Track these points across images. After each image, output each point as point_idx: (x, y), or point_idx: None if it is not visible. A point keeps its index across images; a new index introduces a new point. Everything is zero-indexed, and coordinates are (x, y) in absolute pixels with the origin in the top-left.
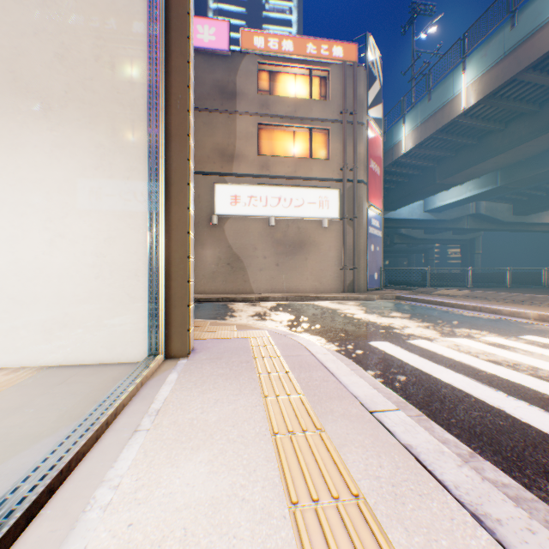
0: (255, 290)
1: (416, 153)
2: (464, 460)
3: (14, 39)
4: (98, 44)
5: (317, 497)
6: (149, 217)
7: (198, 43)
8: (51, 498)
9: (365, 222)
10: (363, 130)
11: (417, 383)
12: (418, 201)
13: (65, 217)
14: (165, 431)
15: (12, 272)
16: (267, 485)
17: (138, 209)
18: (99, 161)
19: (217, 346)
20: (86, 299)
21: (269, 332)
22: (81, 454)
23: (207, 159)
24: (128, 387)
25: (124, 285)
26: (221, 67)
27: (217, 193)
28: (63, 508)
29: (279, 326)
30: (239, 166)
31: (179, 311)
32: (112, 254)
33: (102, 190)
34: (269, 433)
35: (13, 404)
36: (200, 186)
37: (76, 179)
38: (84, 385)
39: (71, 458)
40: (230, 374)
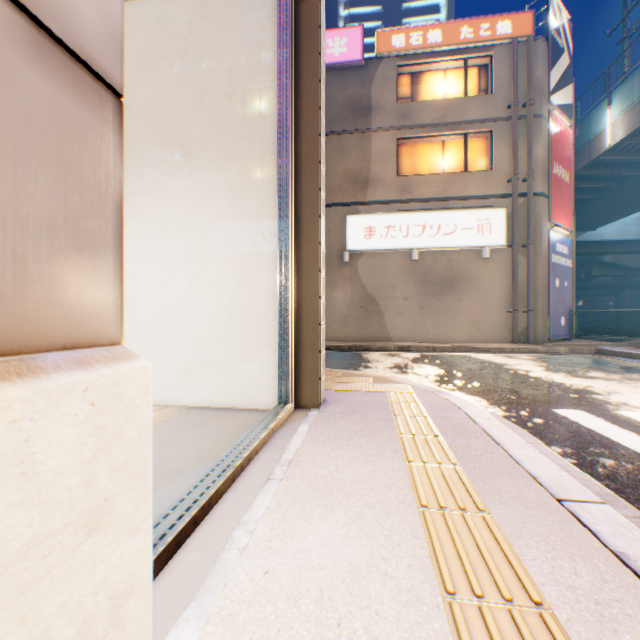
0: (393, 338)
1: (630, 144)
2: None
3: (161, 94)
4: (231, 82)
5: (481, 593)
6: (279, 255)
7: (328, 59)
8: (195, 530)
9: (546, 248)
10: (542, 125)
11: (634, 472)
12: (633, 213)
13: (203, 260)
14: (297, 483)
15: (160, 314)
16: (413, 563)
17: (268, 248)
18: (233, 201)
19: (350, 399)
20: (220, 342)
21: (412, 387)
22: (220, 493)
23: (337, 188)
24: (260, 433)
25: (255, 327)
26: (353, 80)
27: (348, 226)
28: (205, 541)
29: (423, 381)
30: (374, 193)
31: (309, 357)
32: (244, 296)
33: (235, 231)
34: (415, 505)
35: (162, 438)
36: (329, 220)
37: (212, 222)
38: (220, 427)
39: (211, 495)
40: (366, 431)
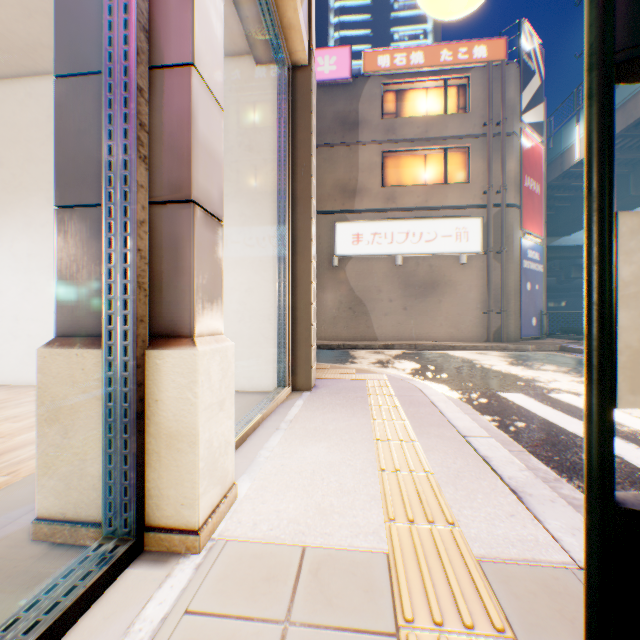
0: (379, 337)
1: None
2: (546, 481)
3: None
4: (241, 133)
5: (399, 469)
6: (280, 270)
7: (318, 76)
8: (236, 451)
9: (518, 255)
10: (514, 142)
11: (534, 429)
12: None
13: None
14: (297, 430)
15: None
16: (365, 460)
17: (271, 264)
18: (242, 227)
19: (336, 385)
20: (233, 339)
21: (387, 376)
22: (247, 434)
23: (327, 197)
24: (268, 404)
25: (261, 327)
26: (342, 97)
27: (338, 233)
28: (244, 455)
29: (400, 373)
30: (361, 202)
31: (303, 351)
32: (252, 302)
33: (244, 251)
34: (372, 439)
35: None
36: (320, 227)
37: (226, 243)
38: (236, 403)
39: (243, 433)
40: (346, 404)
